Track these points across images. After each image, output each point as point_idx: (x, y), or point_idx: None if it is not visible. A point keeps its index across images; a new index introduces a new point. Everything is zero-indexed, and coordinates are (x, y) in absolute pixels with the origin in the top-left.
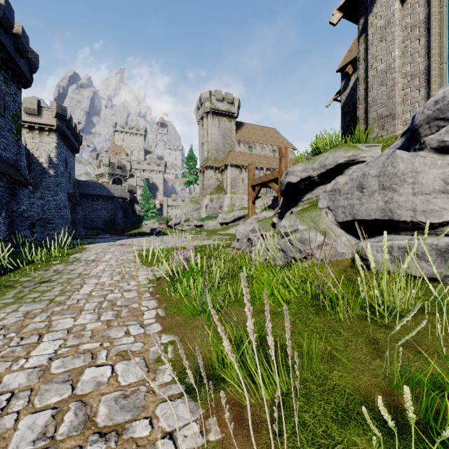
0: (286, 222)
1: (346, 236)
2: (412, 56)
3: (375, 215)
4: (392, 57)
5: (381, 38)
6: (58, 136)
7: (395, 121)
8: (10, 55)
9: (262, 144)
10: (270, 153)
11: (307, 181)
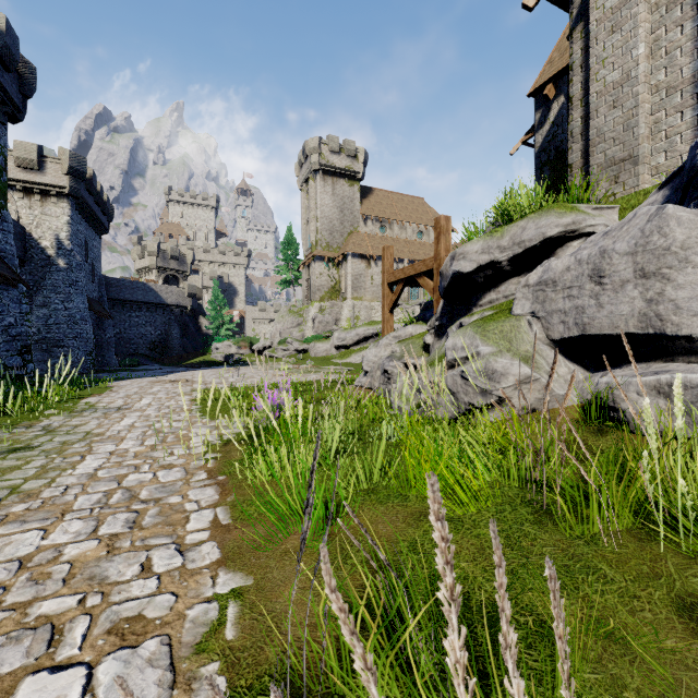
0: (456, 341)
1: (568, 364)
2: (668, 55)
3: (628, 325)
4: (633, 57)
5: (613, 26)
6: (73, 205)
7: (638, 168)
8: None
9: (401, 223)
10: (414, 237)
11: (490, 269)
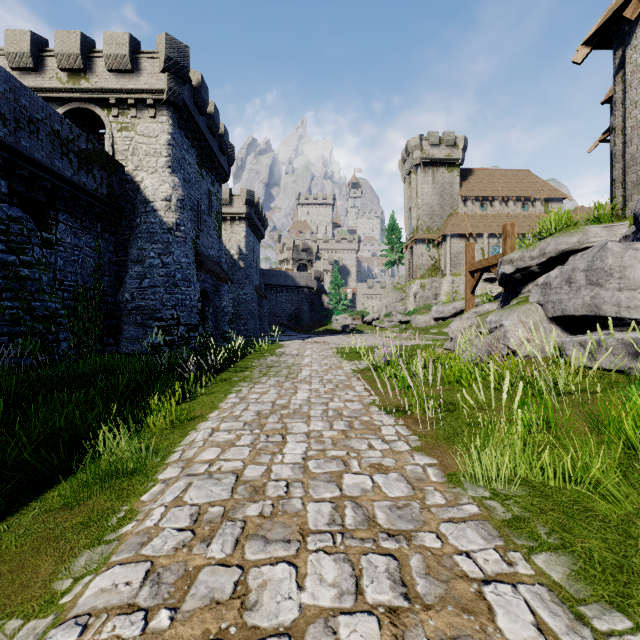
0: (492, 318)
1: (558, 332)
2: None
3: (582, 310)
4: None
5: None
6: (247, 224)
7: None
8: (215, 156)
9: (503, 198)
10: (518, 210)
11: (525, 271)
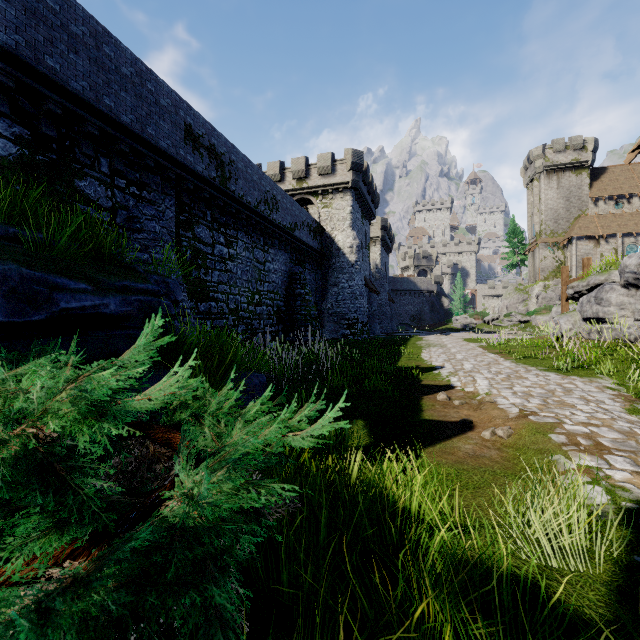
0: (555, 318)
1: (587, 325)
2: None
3: (592, 315)
4: None
5: None
6: (381, 244)
7: None
8: (369, 207)
9: None
10: None
11: (580, 293)
